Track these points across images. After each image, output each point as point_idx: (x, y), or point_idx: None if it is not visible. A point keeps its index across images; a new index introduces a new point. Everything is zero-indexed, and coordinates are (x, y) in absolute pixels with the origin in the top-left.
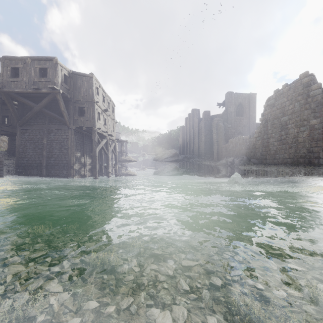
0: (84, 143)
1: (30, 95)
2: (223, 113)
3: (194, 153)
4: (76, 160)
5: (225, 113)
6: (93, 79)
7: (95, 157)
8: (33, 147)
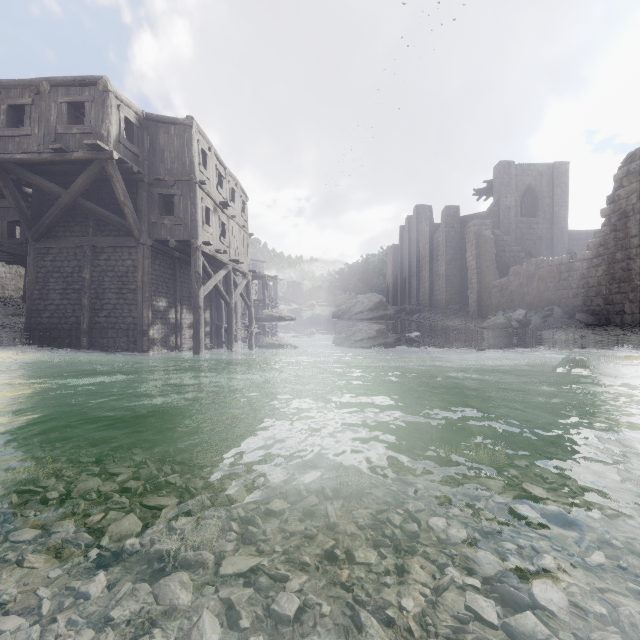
0: (175, 277)
1: (52, 168)
2: (490, 211)
3: (419, 301)
4: (156, 317)
5: (494, 211)
6: (193, 130)
7: (196, 309)
8: (62, 286)
